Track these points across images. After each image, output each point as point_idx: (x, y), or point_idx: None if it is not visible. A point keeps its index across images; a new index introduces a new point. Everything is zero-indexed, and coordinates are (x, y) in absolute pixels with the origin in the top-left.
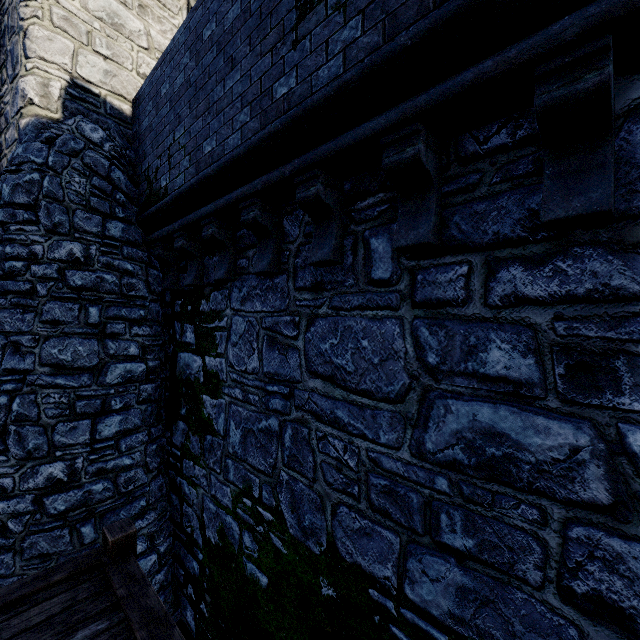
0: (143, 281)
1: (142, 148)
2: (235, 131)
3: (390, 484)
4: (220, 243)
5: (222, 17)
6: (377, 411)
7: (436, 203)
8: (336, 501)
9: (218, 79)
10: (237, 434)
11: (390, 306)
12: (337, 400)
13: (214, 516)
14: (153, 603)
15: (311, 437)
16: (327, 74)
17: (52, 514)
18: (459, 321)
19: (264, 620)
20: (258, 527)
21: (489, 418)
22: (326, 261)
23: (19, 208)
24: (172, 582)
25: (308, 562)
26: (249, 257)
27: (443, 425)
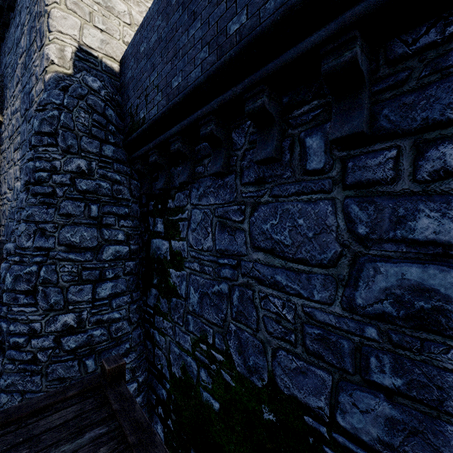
0: (127, 188)
1: (126, 93)
2: (196, 66)
3: (323, 333)
4: (183, 155)
5: None
6: (311, 275)
7: (367, 100)
8: (276, 346)
9: (183, 30)
10: (195, 296)
11: (323, 190)
12: (276, 267)
13: (178, 357)
14: (139, 416)
15: (254, 297)
16: (273, 5)
17: (66, 350)
18: (388, 197)
19: (216, 435)
20: (212, 365)
21: (418, 276)
22: (269, 158)
23: (45, 135)
24: (147, 404)
25: (252, 393)
26: (205, 164)
27: (372, 284)
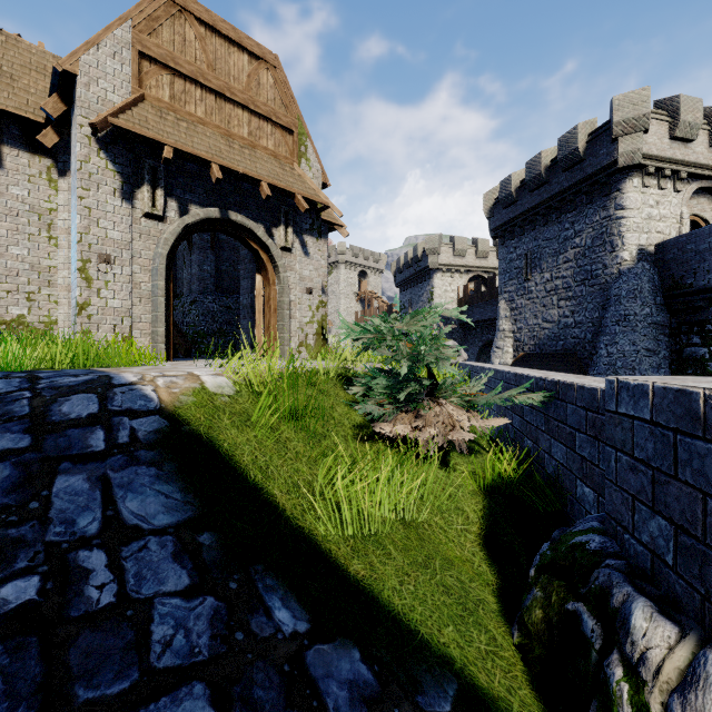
0: (666, 319)
1: (666, 266)
2: None
3: None
4: None
5: None
6: None
7: None
8: None
9: None
10: None
11: None
12: None
13: None
14: None
15: None
16: None
17: None
18: None
19: None
20: None
21: None
22: None
23: (628, 298)
24: None
25: None
26: None
27: None
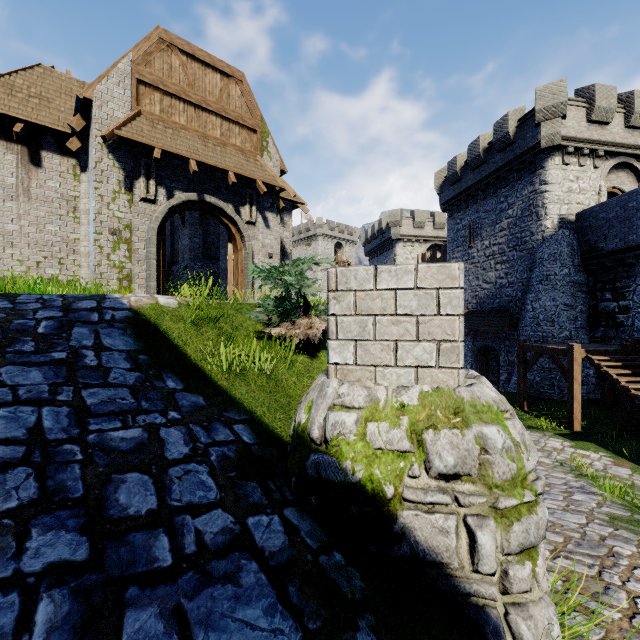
0: (583, 278)
1: (583, 232)
2: None
3: None
4: (632, 264)
5: (638, 203)
6: None
7: None
8: None
9: (636, 220)
10: (639, 323)
11: None
12: None
13: None
14: None
15: None
16: None
17: None
18: None
19: None
20: None
21: None
22: None
23: (549, 261)
24: (596, 385)
25: None
26: None
27: None
